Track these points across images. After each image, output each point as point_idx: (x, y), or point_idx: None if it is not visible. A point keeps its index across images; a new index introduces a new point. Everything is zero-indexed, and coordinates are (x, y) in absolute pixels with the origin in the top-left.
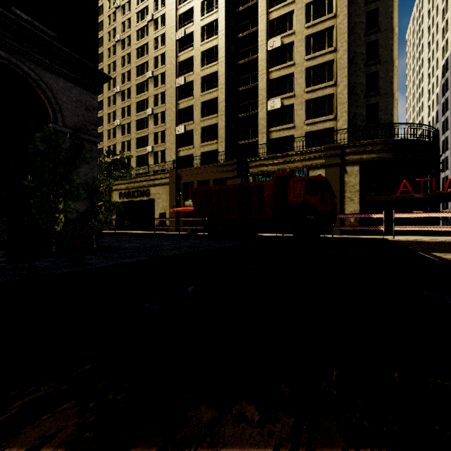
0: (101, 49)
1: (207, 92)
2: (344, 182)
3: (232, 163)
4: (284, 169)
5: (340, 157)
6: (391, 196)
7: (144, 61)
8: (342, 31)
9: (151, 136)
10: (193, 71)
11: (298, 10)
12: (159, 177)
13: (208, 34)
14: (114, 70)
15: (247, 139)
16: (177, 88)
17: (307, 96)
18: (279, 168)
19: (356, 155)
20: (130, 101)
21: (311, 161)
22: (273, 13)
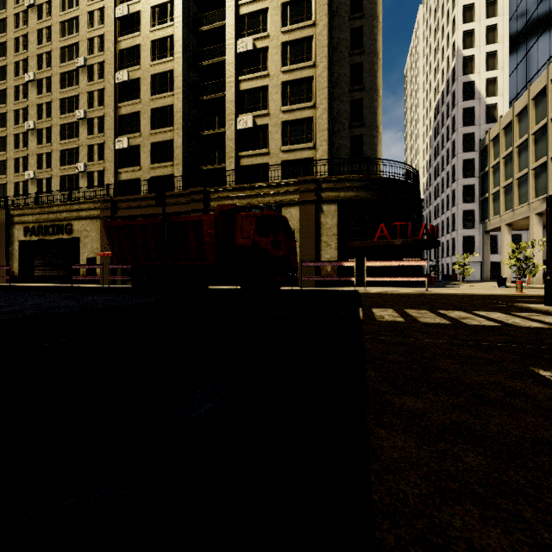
0: (4, 13)
1: (159, 96)
2: (321, 224)
3: (188, 193)
4: (252, 204)
5: (316, 193)
6: (369, 241)
7: (72, 42)
8: (322, 44)
9: (83, 149)
10: (140, 65)
11: (273, 9)
12: (87, 206)
13: (161, 19)
14: (25, 48)
15: (213, 163)
16: (117, 85)
17: (283, 116)
18: (247, 203)
19: (333, 192)
20: (51, 97)
21: (284, 195)
22: (244, 6)
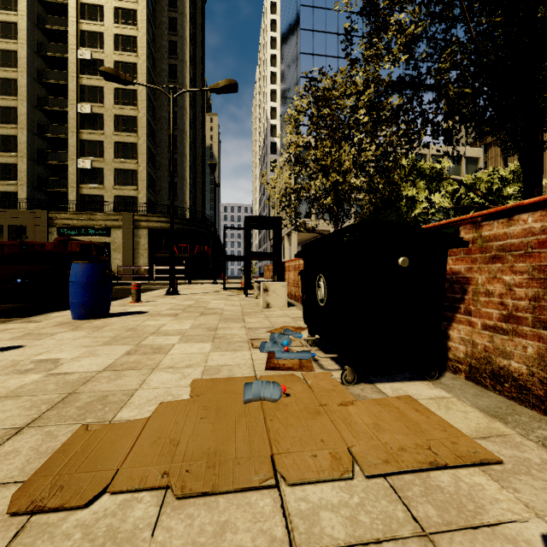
0: None
1: (2, 126)
2: (138, 242)
3: (33, 213)
4: (89, 226)
5: (135, 223)
6: (167, 254)
7: None
8: (143, 125)
9: None
10: None
11: (108, 89)
12: None
13: (4, 62)
14: None
15: (57, 187)
16: None
17: (116, 165)
18: (84, 225)
19: (145, 223)
20: None
21: (113, 222)
22: (84, 79)
